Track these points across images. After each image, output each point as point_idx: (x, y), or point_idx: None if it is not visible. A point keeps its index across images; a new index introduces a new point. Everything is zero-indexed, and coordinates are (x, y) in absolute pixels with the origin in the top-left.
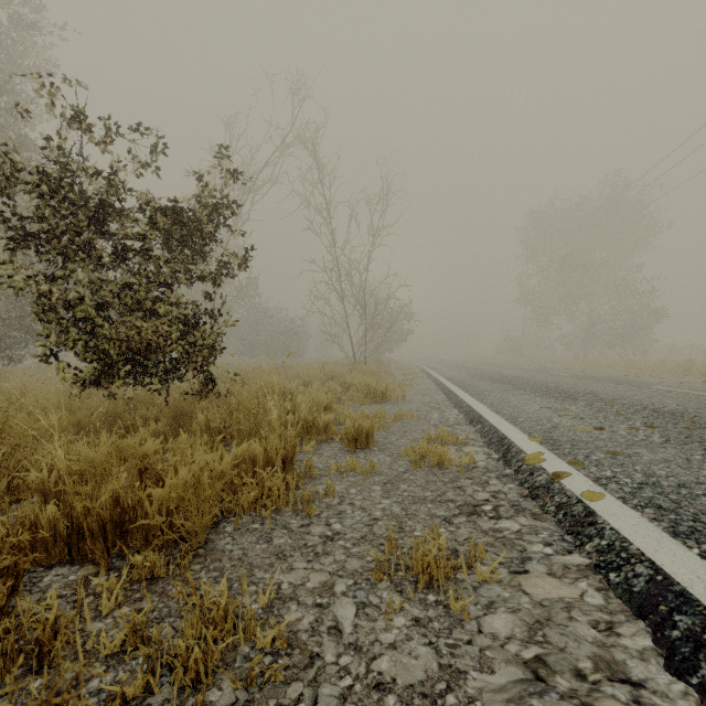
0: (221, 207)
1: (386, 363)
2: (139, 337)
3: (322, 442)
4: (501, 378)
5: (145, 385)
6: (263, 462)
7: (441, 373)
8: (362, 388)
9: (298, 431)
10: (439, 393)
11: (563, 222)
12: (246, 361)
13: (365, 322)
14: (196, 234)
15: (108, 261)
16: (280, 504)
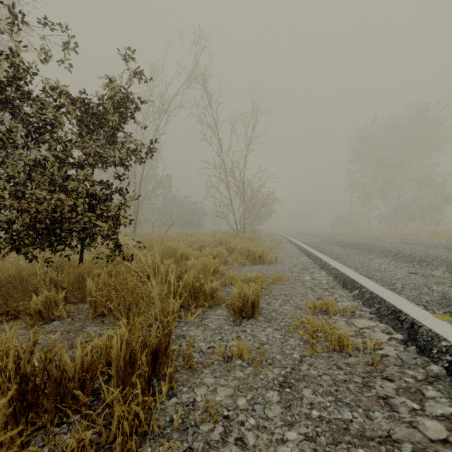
0: (126, 101)
1: (258, 232)
2: (40, 207)
3: (208, 309)
4: (347, 244)
5: (56, 251)
6: (123, 362)
7: (299, 239)
8: (243, 252)
9: (186, 297)
10: (303, 255)
11: (379, 135)
12: (164, 231)
13: (244, 204)
14: (105, 123)
15: (23, 143)
16: (132, 448)
